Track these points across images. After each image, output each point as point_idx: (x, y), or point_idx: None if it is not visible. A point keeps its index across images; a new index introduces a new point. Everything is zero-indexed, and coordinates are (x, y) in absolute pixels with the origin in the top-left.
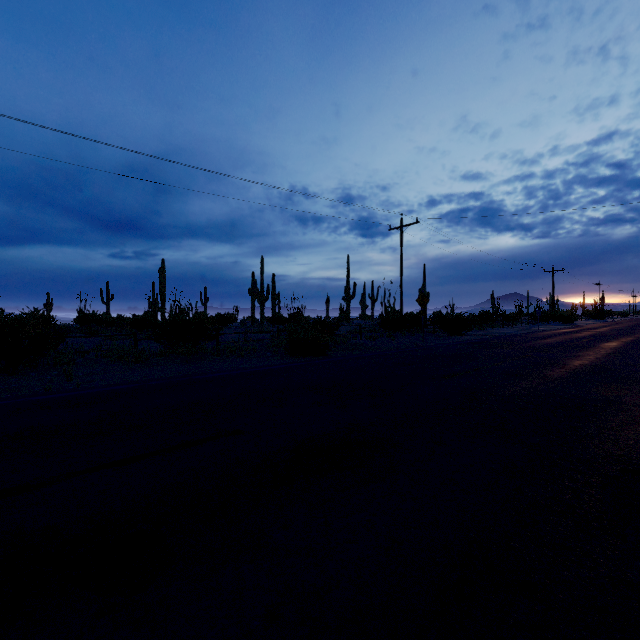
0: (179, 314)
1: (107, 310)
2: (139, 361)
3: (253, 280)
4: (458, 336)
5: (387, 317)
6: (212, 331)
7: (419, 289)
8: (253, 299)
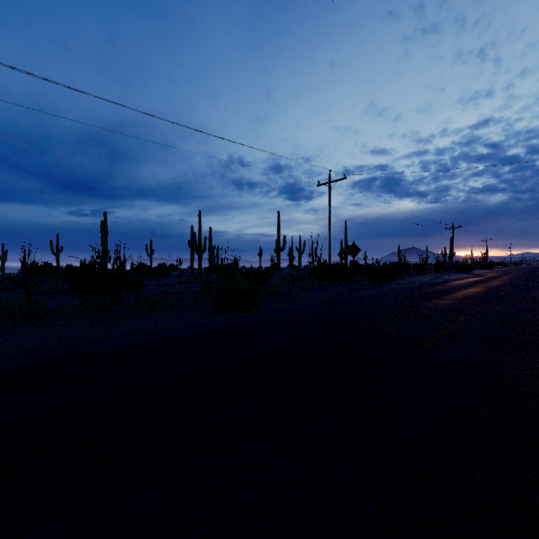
0: (92, 264)
1: (57, 260)
2: (27, 321)
3: (192, 233)
4: (383, 285)
5: (316, 267)
6: (132, 282)
7: (341, 242)
8: (192, 250)
